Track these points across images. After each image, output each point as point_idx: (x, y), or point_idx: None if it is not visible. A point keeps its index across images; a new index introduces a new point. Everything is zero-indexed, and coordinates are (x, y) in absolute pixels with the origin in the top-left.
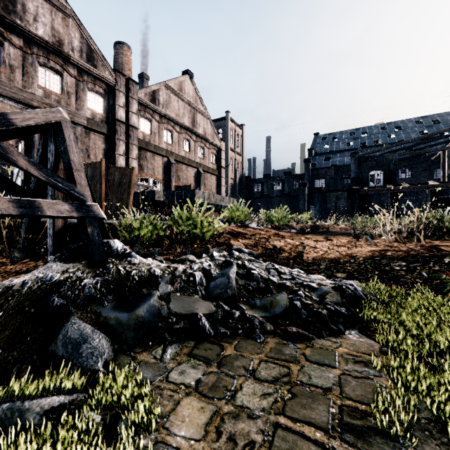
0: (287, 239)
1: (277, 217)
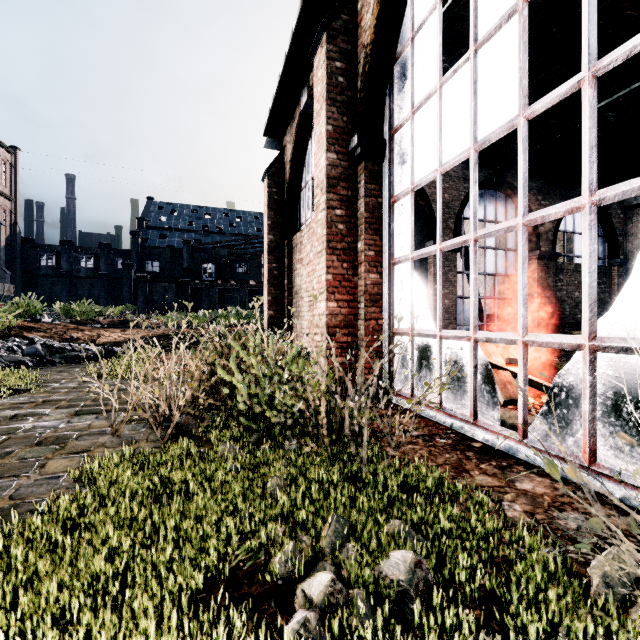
0: (87, 332)
1: (79, 312)
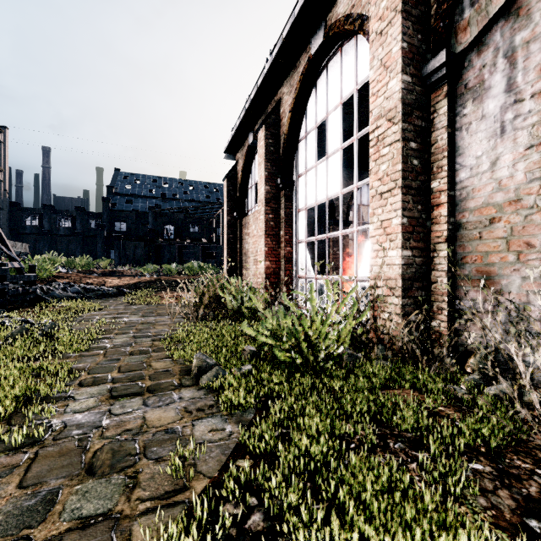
0: (94, 279)
1: (81, 264)
